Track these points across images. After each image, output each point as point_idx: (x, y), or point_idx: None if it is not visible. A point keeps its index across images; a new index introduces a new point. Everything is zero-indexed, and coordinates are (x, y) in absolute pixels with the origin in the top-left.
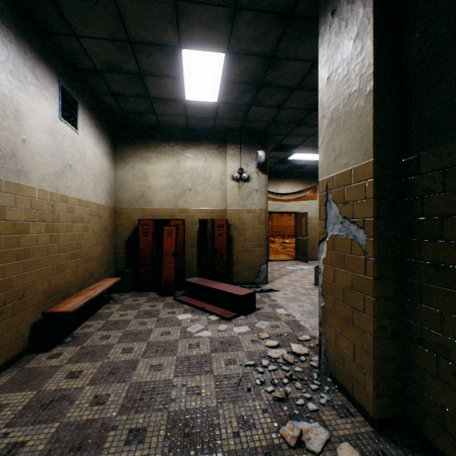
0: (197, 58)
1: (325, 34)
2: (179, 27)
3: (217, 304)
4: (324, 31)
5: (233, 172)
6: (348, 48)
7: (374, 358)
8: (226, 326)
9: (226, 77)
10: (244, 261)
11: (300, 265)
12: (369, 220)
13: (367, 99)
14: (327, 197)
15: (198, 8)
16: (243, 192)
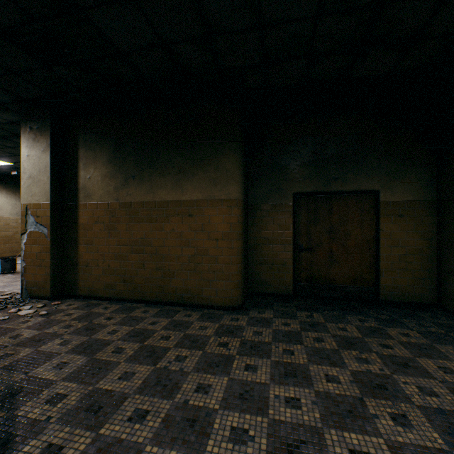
0: None
1: (26, 133)
2: None
3: None
4: (26, 131)
5: None
6: (40, 152)
7: (51, 275)
8: None
9: None
10: None
11: None
12: (49, 224)
13: (48, 179)
14: (28, 213)
15: None
16: None
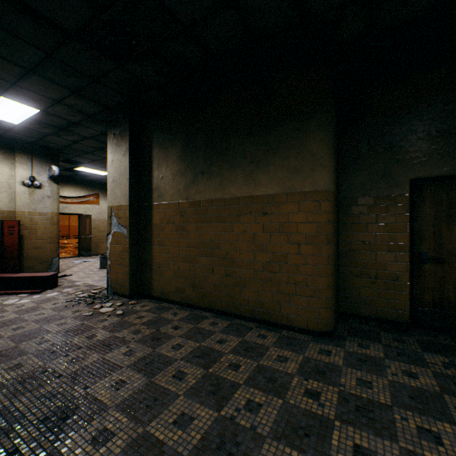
0: (14, 104)
1: (111, 140)
2: (7, 90)
3: (20, 289)
4: (110, 138)
5: (24, 179)
6: (121, 156)
7: (129, 274)
8: (40, 295)
9: (35, 118)
10: (36, 257)
11: (85, 259)
12: (128, 225)
13: (127, 181)
14: (112, 214)
15: (30, 92)
16: (35, 196)
